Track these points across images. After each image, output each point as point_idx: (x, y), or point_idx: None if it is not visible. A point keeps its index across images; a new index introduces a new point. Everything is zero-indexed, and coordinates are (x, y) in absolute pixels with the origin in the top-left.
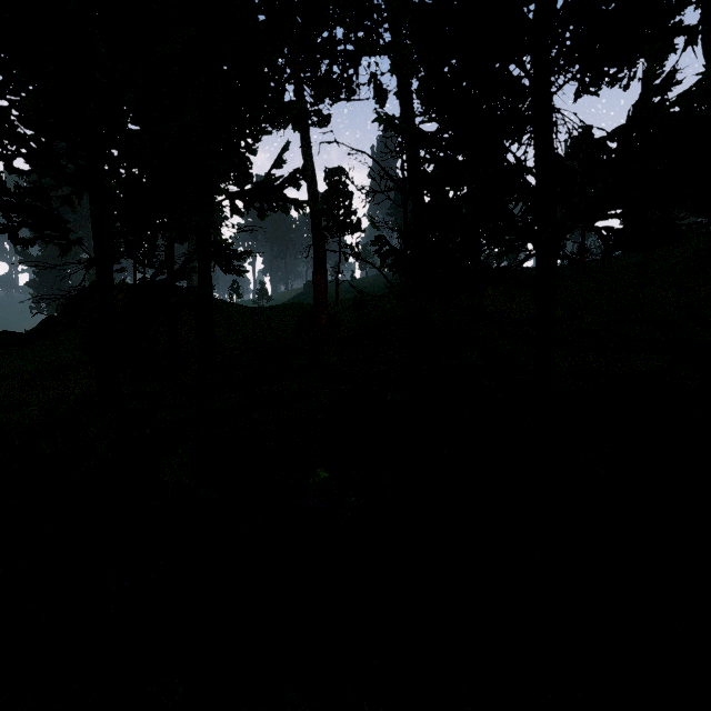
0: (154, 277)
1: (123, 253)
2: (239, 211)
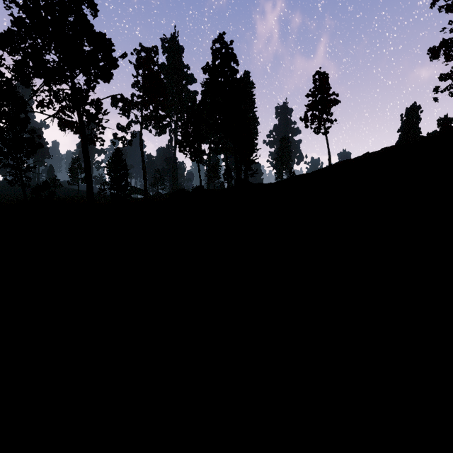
0: None
1: None
2: None
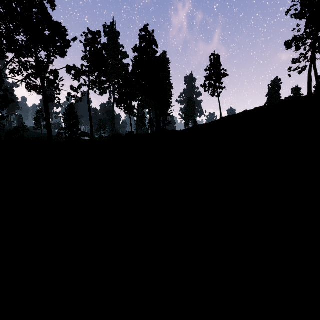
0: None
1: None
2: None
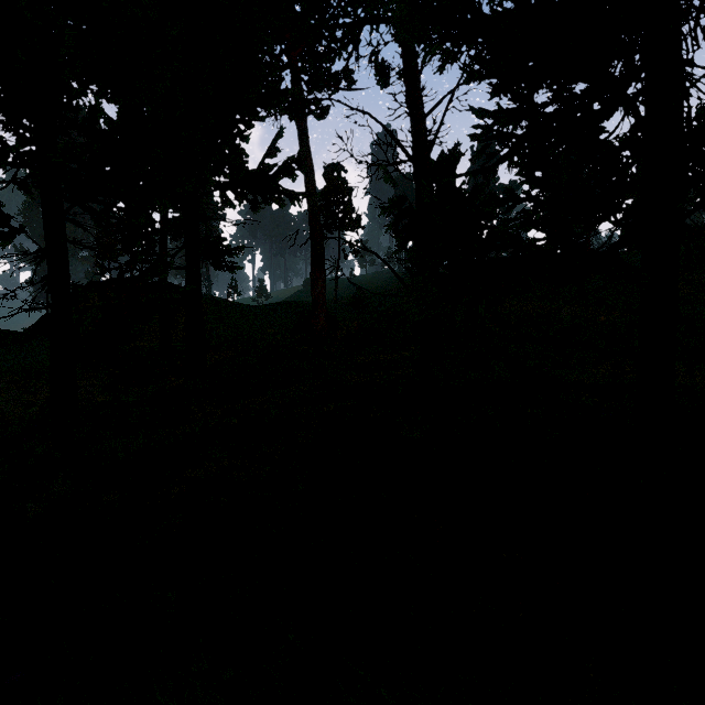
0: (123, 272)
1: (81, 244)
2: (231, 203)
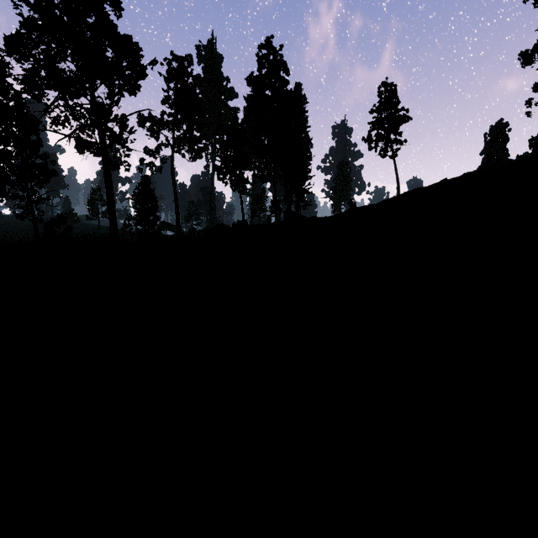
0: None
1: None
2: None
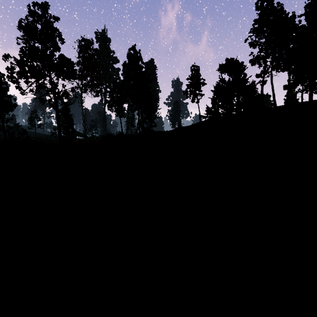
0: None
1: None
2: None
